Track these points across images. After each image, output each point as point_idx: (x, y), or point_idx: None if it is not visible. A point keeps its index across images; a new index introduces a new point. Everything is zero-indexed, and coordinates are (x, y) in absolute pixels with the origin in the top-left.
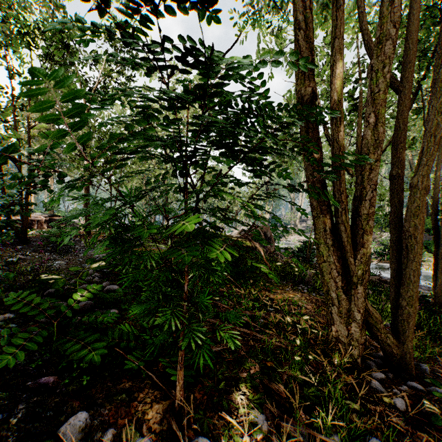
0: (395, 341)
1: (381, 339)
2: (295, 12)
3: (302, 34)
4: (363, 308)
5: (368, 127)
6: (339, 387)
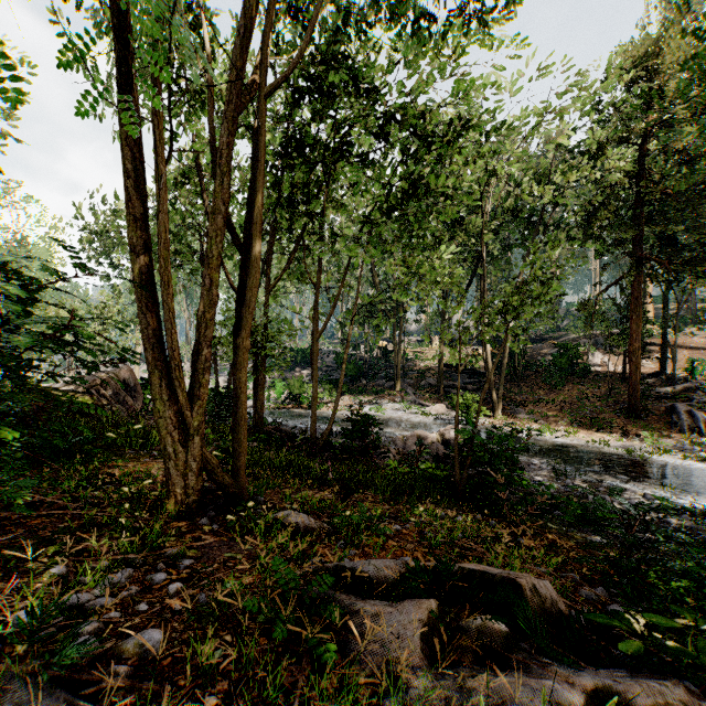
0: (231, 481)
1: (219, 482)
2: (125, 156)
3: (134, 183)
4: (200, 456)
5: (205, 287)
6: (156, 527)
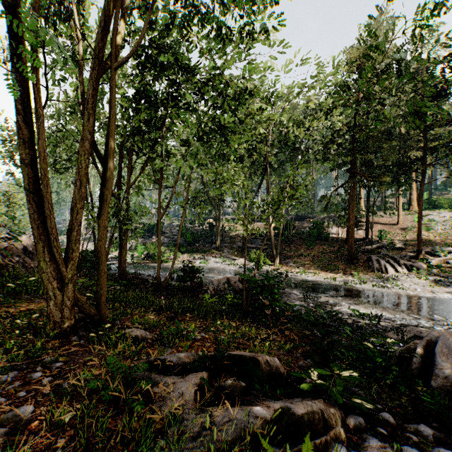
0: (95, 312)
1: (87, 313)
2: (17, 100)
3: (23, 118)
4: (73, 297)
5: (77, 187)
6: (38, 344)
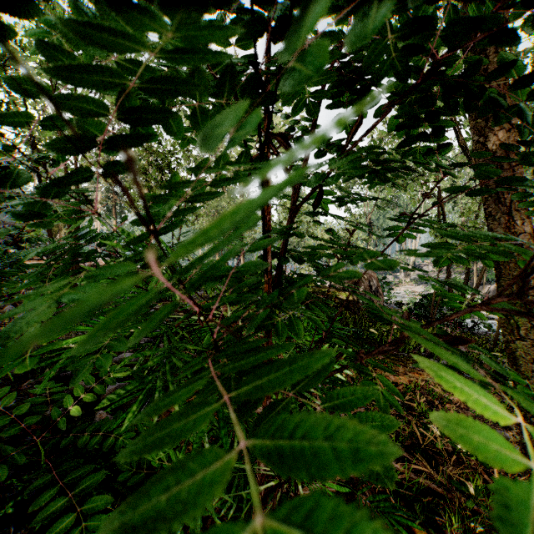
0: None
1: None
2: None
3: None
4: None
5: None
6: None
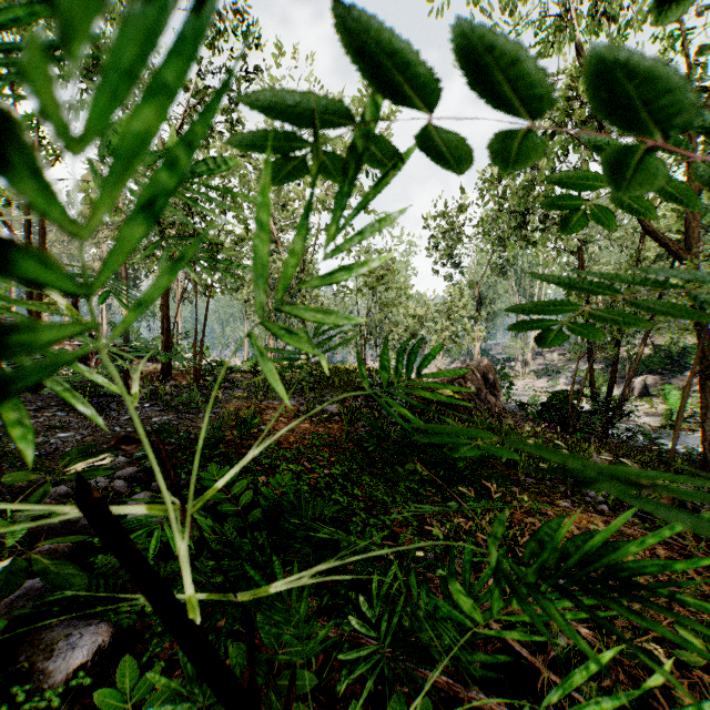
0: None
1: None
2: None
3: None
4: None
5: None
6: None
